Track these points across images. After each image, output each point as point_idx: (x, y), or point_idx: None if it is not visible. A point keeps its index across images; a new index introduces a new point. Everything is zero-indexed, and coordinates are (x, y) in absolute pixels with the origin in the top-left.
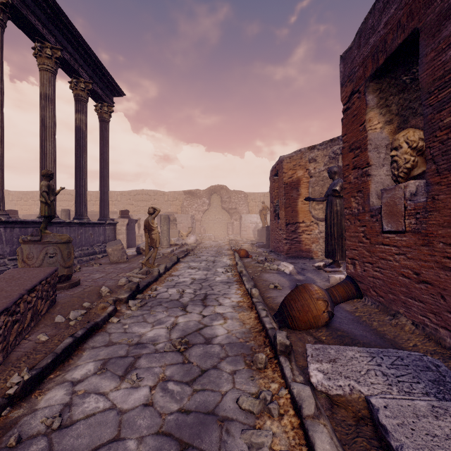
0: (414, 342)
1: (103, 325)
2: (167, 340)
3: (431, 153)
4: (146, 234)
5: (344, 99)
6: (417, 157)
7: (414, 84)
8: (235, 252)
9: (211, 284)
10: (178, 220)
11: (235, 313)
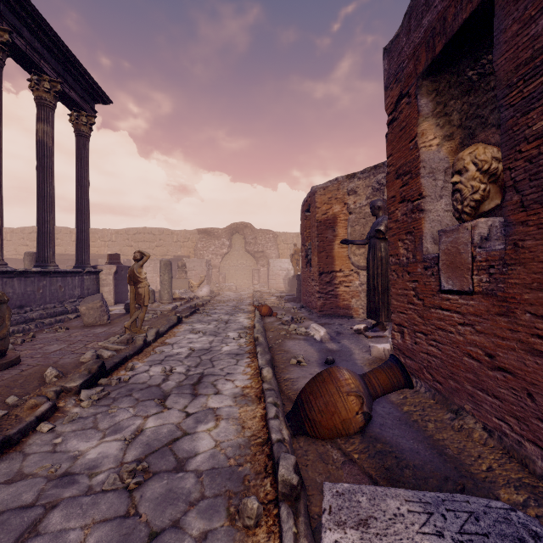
0: (487, 463)
1: (22, 438)
2: (116, 464)
3: (512, 177)
4: (131, 287)
5: (389, 107)
6: (489, 185)
7: (484, 83)
8: (256, 308)
9: (213, 357)
10: (190, 266)
11: (235, 409)
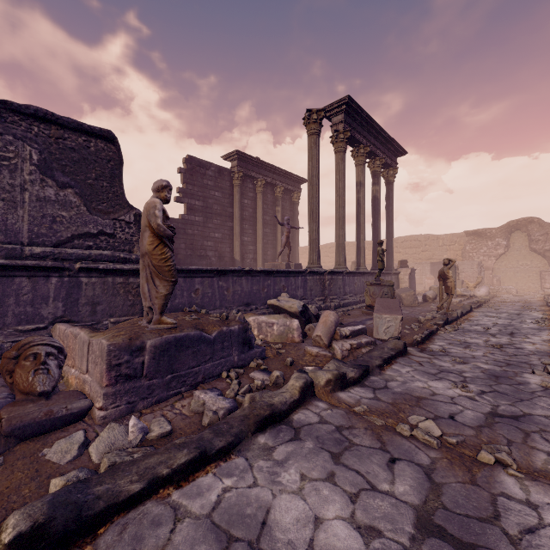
0: None
1: (435, 333)
2: (485, 344)
3: None
4: (440, 282)
5: None
6: None
7: None
8: None
9: (516, 328)
10: (459, 268)
11: (545, 343)
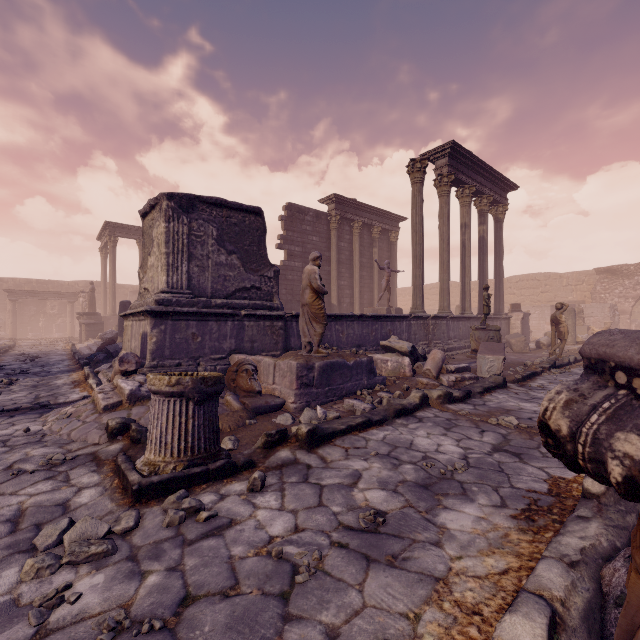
0: None
1: (539, 374)
2: None
3: None
4: (552, 327)
5: None
6: None
7: None
8: None
9: None
10: (586, 312)
11: None
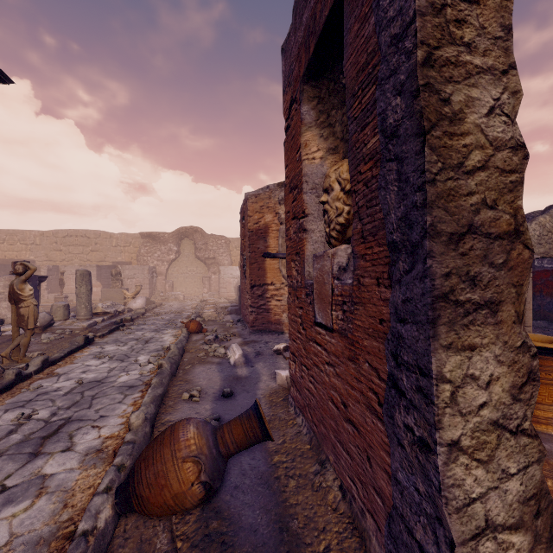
0: (327, 540)
1: None
2: None
3: (357, 201)
4: (12, 307)
5: (285, 113)
6: None
7: None
8: None
9: (99, 392)
10: (129, 273)
11: (75, 474)
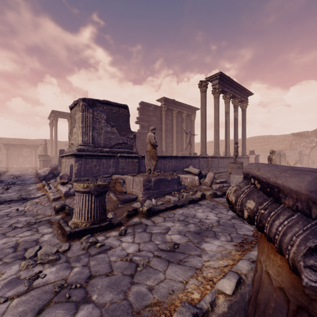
0: None
1: None
2: None
3: None
4: (268, 162)
5: None
6: None
7: None
8: None
9: None
10: (287, 154)
11: None
